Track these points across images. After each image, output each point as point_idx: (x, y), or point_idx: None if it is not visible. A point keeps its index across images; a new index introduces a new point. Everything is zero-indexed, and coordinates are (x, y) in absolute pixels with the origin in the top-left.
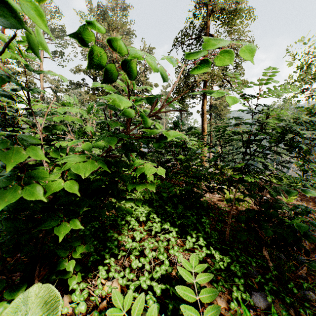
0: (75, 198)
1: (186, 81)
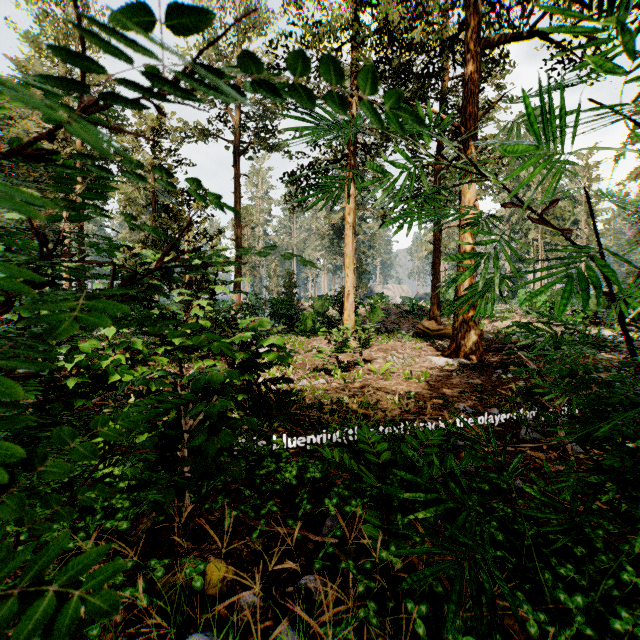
0: None
1: None
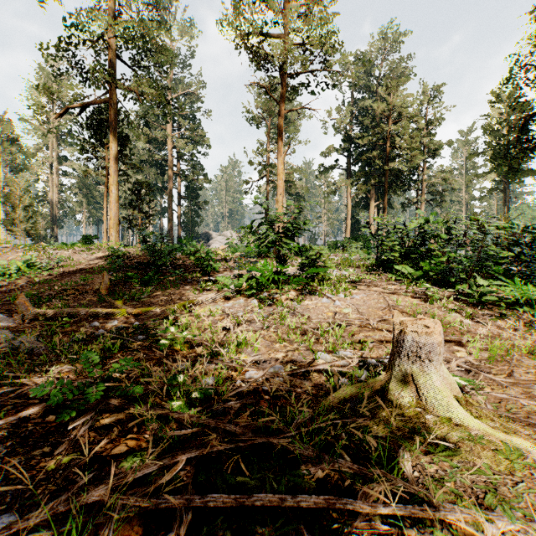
0: (489, 258)
1: (520, 135)
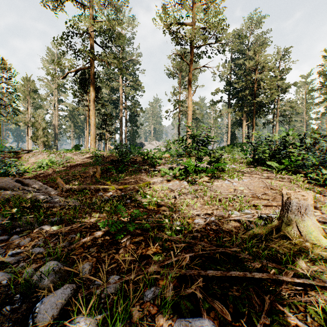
0: None
1: None
